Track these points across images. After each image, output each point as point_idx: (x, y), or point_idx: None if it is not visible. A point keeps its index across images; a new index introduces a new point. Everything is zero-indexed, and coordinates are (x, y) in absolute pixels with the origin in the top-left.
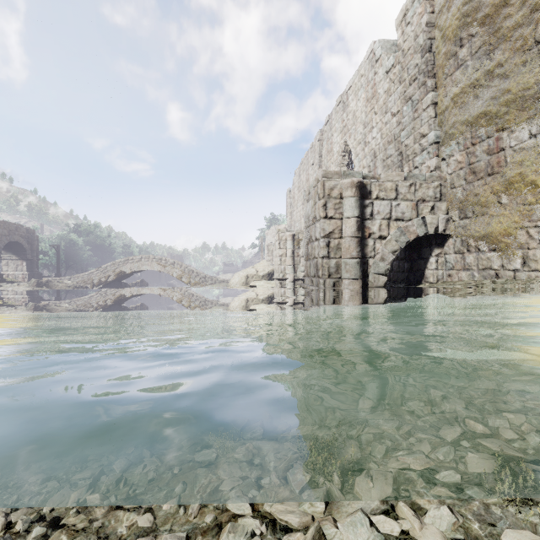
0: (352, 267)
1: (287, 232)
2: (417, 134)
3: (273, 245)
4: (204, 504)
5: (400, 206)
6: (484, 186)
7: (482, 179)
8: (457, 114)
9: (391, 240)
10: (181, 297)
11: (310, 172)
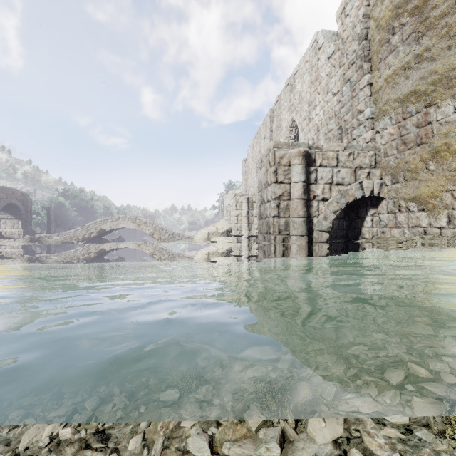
0: (299, 225)
1: (242, 195)
2: (354, 111)
3: (231, 207)
4: (166, 445)
5: (340, 172)
6: (414, 155)
7: (411, 148)
8: (390, 93)
9: (333, 201)
10: (153, 251)
11: (262, 144)
